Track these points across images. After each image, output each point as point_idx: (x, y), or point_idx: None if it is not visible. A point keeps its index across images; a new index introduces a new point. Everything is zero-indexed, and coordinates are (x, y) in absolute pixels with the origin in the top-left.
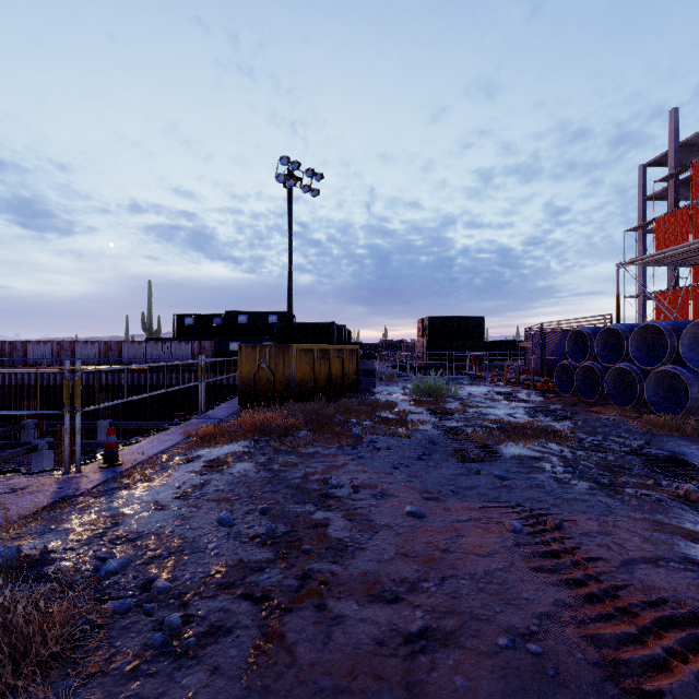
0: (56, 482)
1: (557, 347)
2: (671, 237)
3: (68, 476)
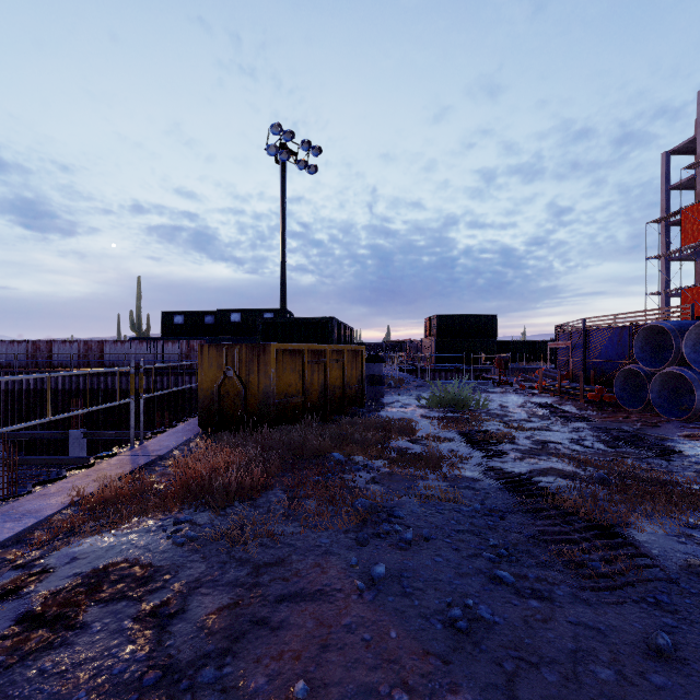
0: None
1: (607, 348)
2: (699, 228)
3: None
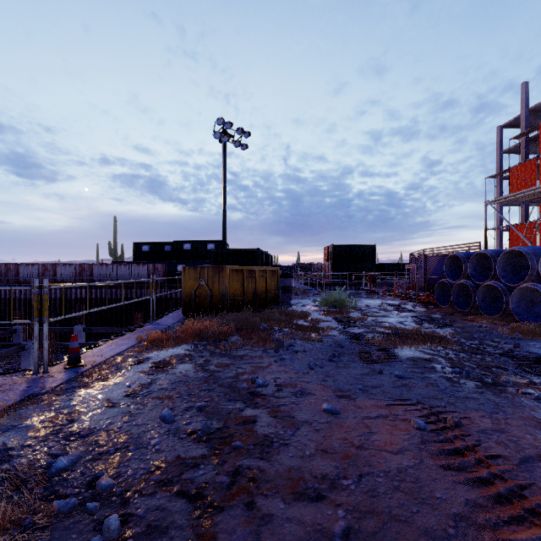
0: (26, 381)
1: (436, 268)
2: (522, 182)
3: (37, 376)
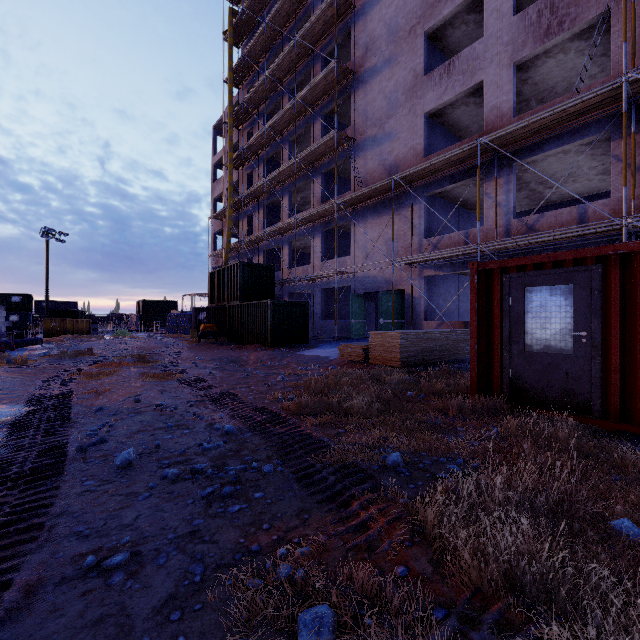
0: None
1: None
2: None
3: None
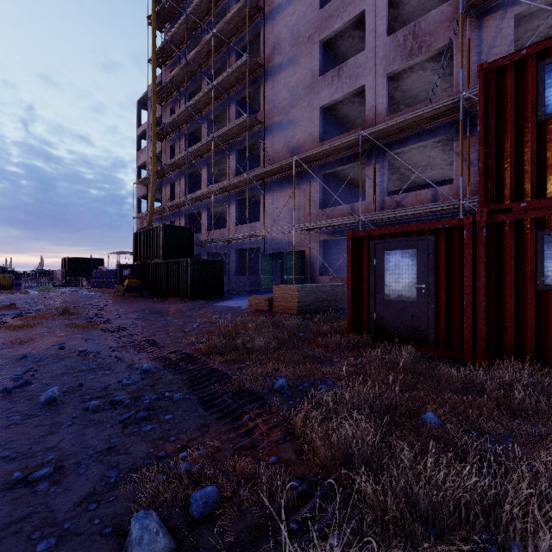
0: None
1: None
2: None
3: None
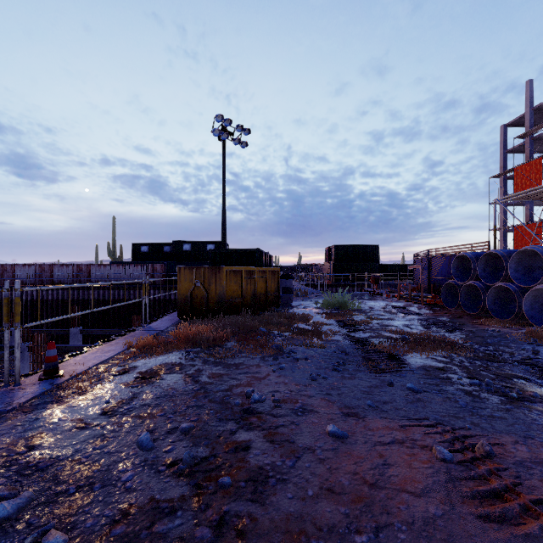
0: None
1: (442, 269)
2: (527, 182)
3: (6, 389)
